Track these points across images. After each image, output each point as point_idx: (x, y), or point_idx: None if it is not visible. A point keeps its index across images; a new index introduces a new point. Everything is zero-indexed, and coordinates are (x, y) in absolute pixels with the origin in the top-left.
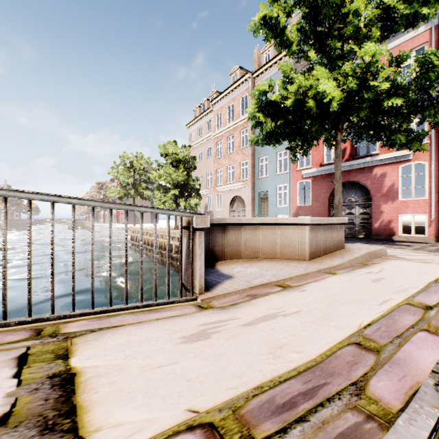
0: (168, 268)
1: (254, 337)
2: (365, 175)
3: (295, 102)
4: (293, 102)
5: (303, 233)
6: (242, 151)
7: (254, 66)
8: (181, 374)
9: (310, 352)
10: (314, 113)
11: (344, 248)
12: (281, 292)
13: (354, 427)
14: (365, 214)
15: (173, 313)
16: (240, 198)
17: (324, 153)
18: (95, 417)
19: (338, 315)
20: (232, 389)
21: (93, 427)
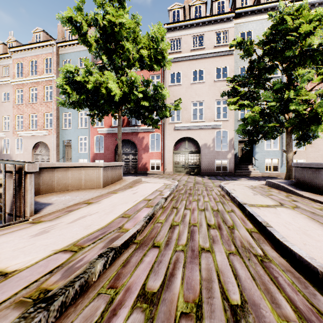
0: (4, 201)
1: (76, 226)
2: (135, 136)
3: (94, 88)
4: (92, 87)
5: (99, 172)
6: (46, 104)
7: (59, 37)
8: (40, 245)
9: (103, 224)
10: (106, 98)
11: (122, 179)
12: (87, 206)
13: (117, 235)
14: (135, 159)
15: (13, 229)
16: (44, 144)
17: (112, 119)
18: (1, 266)
19: (116, 209)
20: (70, 241)
21: (4, 268)
